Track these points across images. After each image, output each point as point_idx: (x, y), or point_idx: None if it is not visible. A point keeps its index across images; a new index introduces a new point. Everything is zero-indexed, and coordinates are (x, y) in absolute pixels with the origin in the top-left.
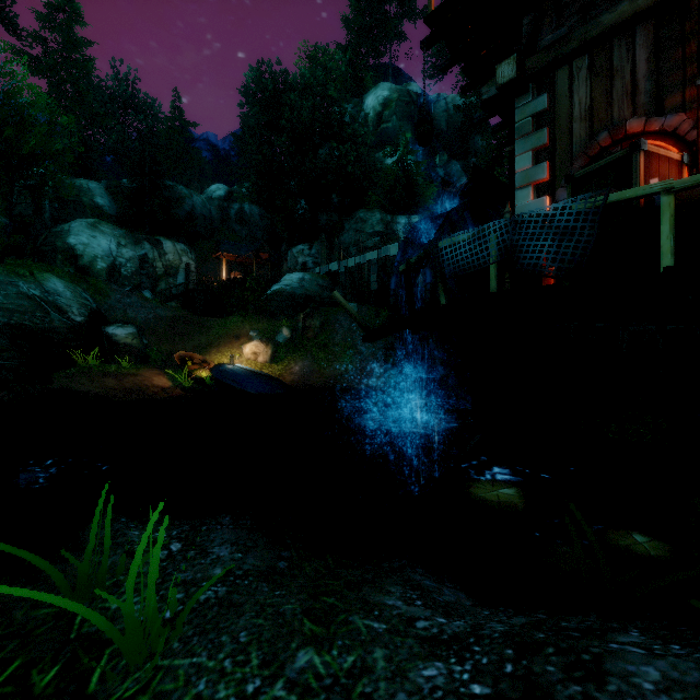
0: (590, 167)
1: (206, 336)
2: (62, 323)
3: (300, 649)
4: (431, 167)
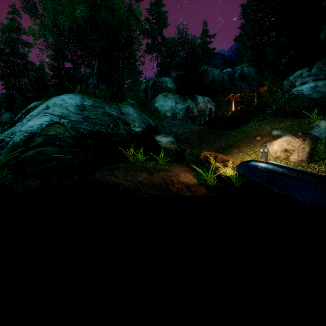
0: None
1: (225, 141)
2: (124, 131)
3: None
4: None
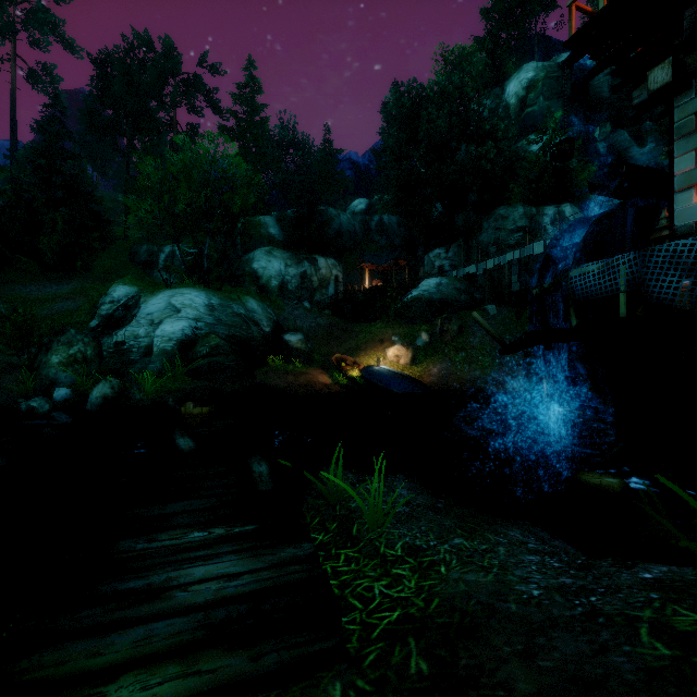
0: None
1: (355, 340)
2: (258, 333)
3: (455, 538)
4: (588, 144)
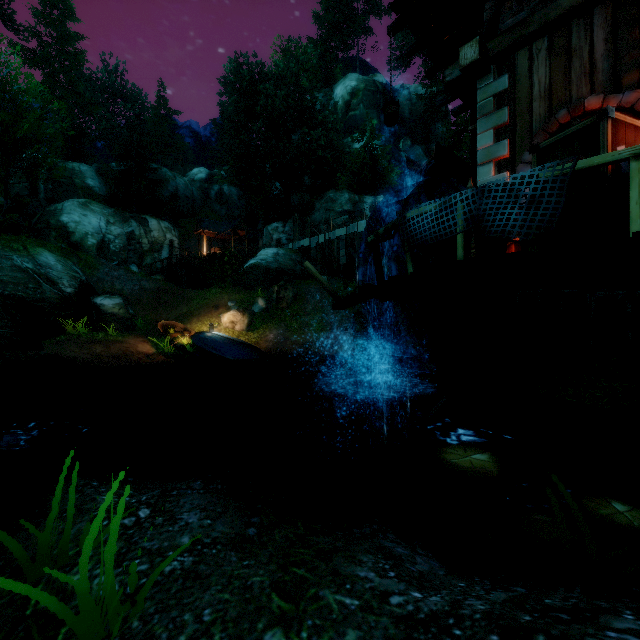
0: (555, 137)
1: (187, 306)
2: (53, 294)
3: (267, 630)
4: (395, 152)
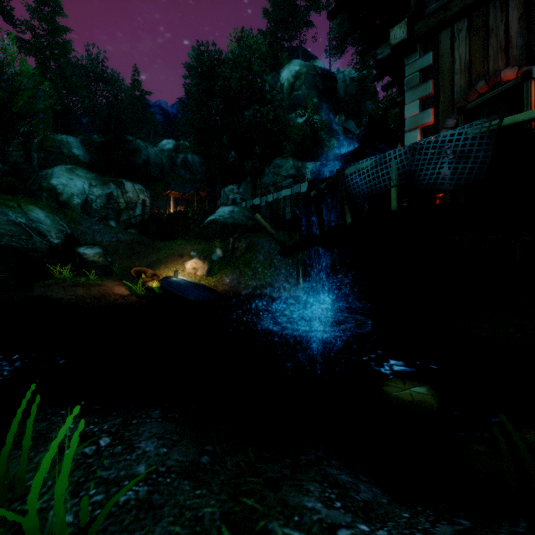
0: (481, 99)
1: (156, 255)
2: (43, 244)
3: None
4: (332, 125)
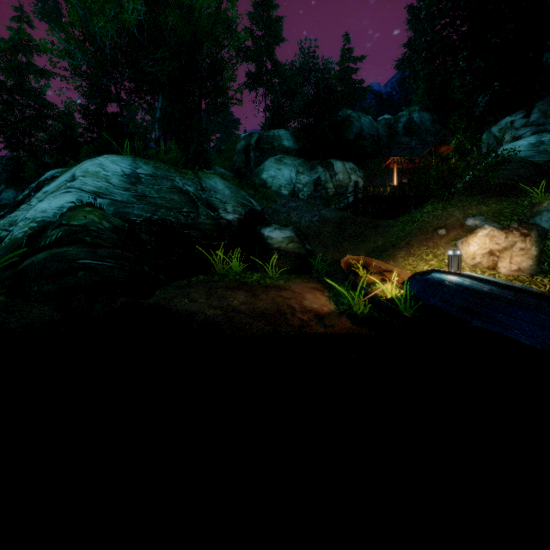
0: None
1: (383, 237)
2: (208, 219)
3: None
4: None
